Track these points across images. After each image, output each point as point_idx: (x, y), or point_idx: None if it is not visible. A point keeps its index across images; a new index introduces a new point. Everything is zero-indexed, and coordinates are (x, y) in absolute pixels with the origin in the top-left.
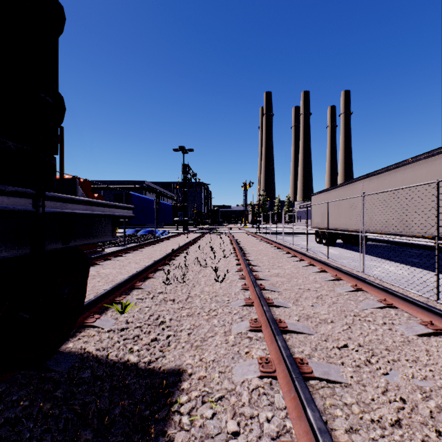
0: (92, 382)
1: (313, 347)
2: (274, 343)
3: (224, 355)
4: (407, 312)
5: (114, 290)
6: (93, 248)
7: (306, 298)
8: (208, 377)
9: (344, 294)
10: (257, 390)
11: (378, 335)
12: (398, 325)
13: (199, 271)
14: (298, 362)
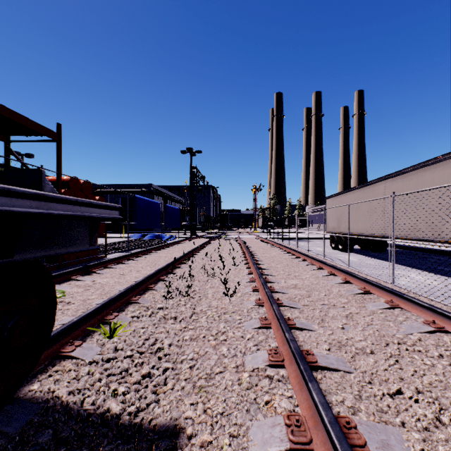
0: None
1: (356, 394)
2: (305, 391)
3: (237, 404)
4: None
5: (105, 306)
6: (94, 254)
7: (334, 317)
8: (214, 444)
9: (379, 312)
10: None
11: (438, 374)
12: None
13: (207, 280)
14: (342, 426)
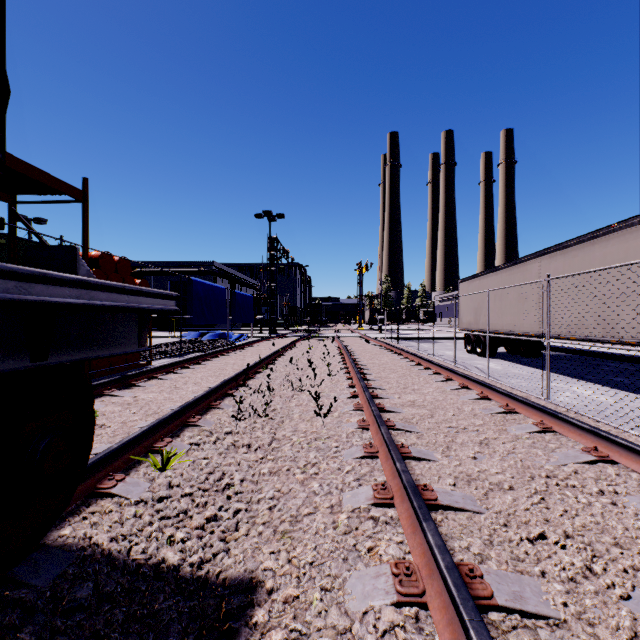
0: (93, 608)
1: (486, 539)
2: (418, 533)
3: (331, 552)
4: (634, 471)
5: (154, 430)
6: (134, 360)
7: (463, 444)
8: (301, 599)
9: (524, 437)
10: (393, 634)
11: (595, 515)
12: (626, 496)
13: (292, 396)
14: (464, 575)
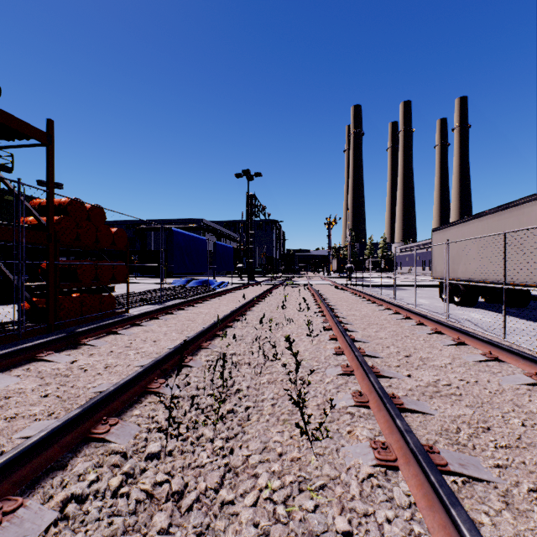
0: None
1: None
2: None
3: None
4: None
5: None
6: (109, 308)
7: None
8: None
9: None
10: None
11: None
12: None
13: (263, 364)
14: None
